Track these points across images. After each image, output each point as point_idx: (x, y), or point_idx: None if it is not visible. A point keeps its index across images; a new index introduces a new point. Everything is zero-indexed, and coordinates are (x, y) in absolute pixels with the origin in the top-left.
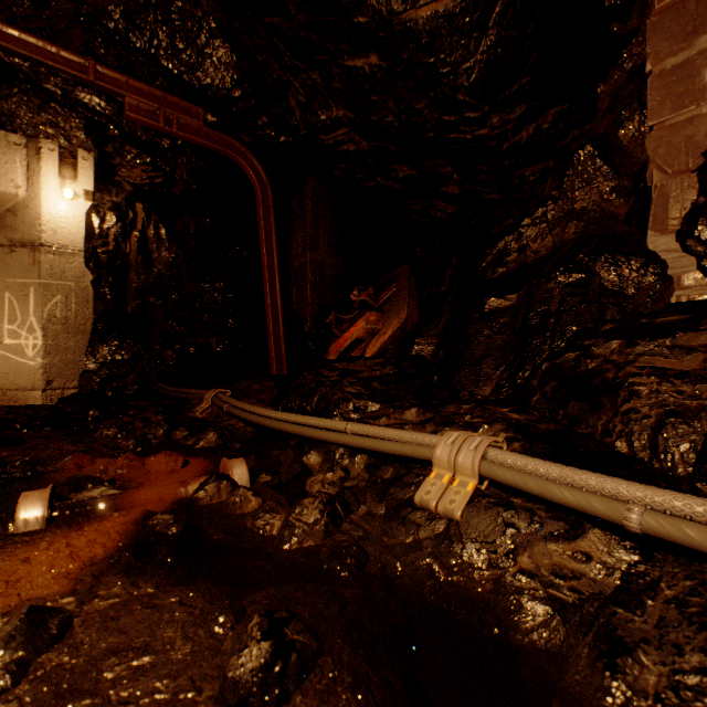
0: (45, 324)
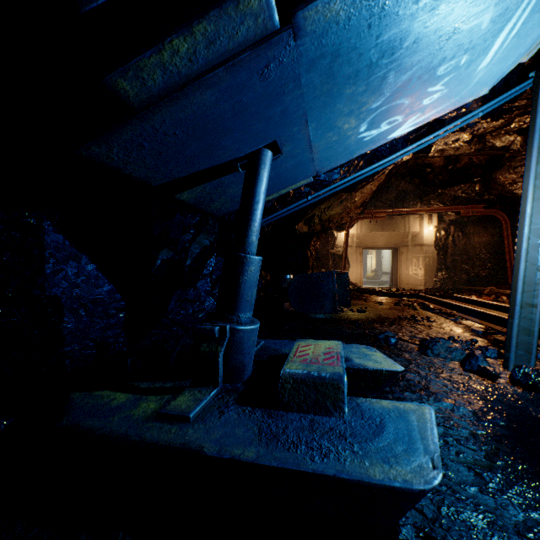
0: (424, 267)
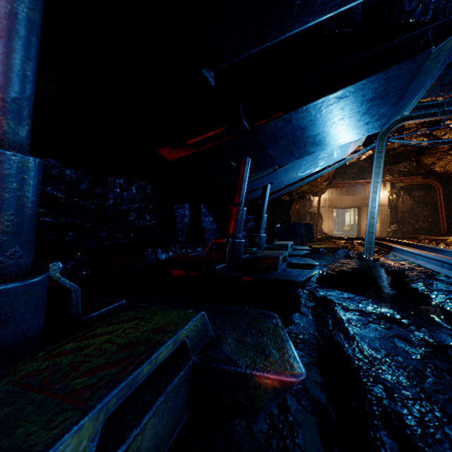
0: (379, 221)
